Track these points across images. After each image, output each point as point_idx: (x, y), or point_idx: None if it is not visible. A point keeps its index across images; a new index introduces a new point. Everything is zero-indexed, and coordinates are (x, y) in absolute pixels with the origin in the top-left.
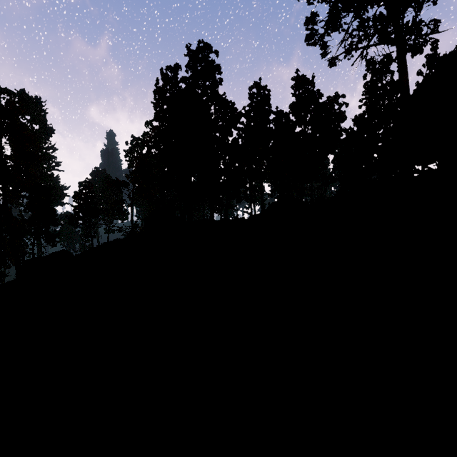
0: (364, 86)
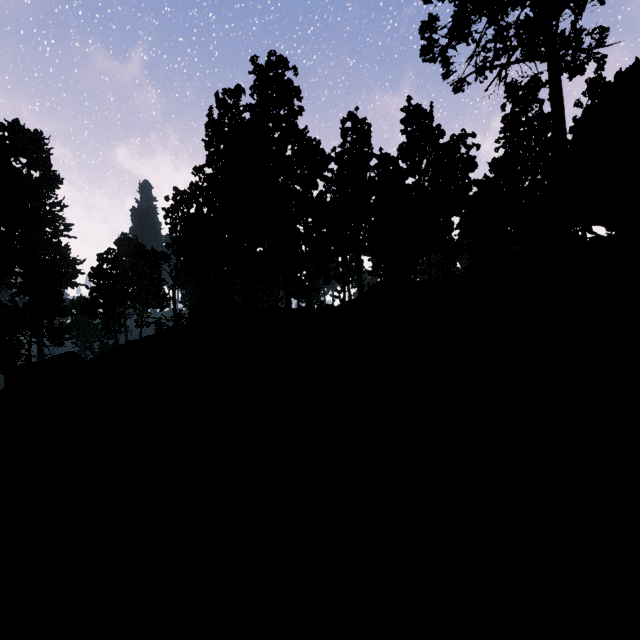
0: (502, 121)
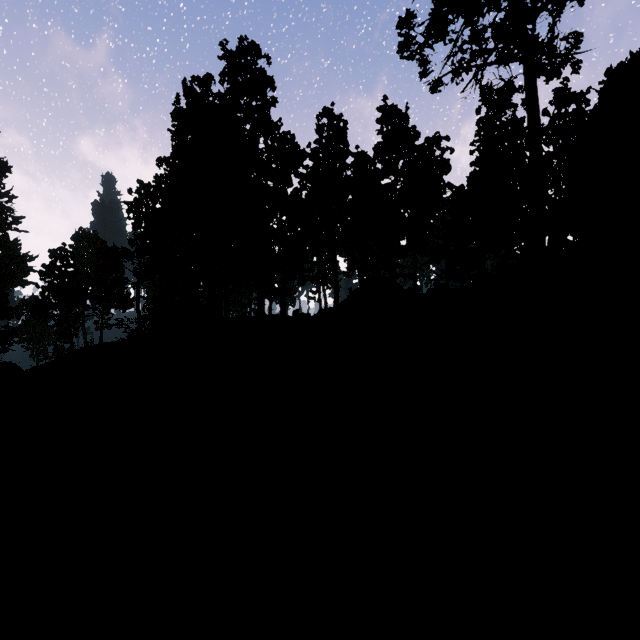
0: (477, 124)
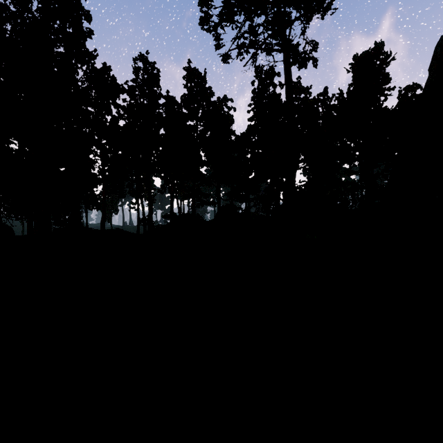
0: (253, 92)
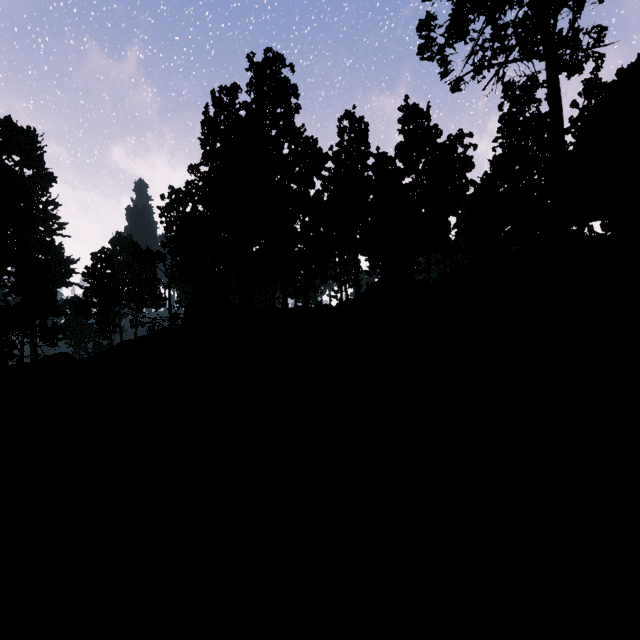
0: (500, 120)
